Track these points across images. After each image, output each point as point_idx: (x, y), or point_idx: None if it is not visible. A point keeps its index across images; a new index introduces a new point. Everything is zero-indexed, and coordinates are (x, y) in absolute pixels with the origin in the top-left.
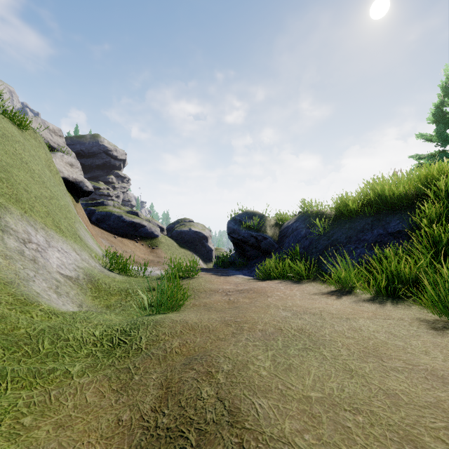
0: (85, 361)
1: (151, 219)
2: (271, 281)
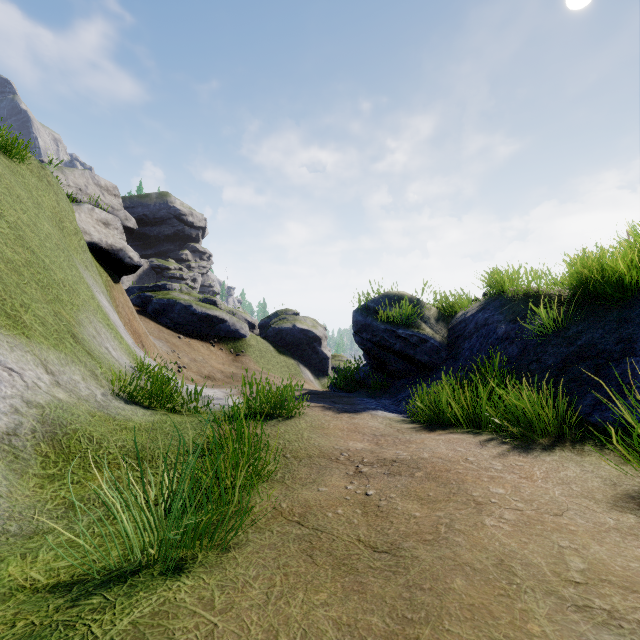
0: None
1: (236, 310)
2: (456, 437)
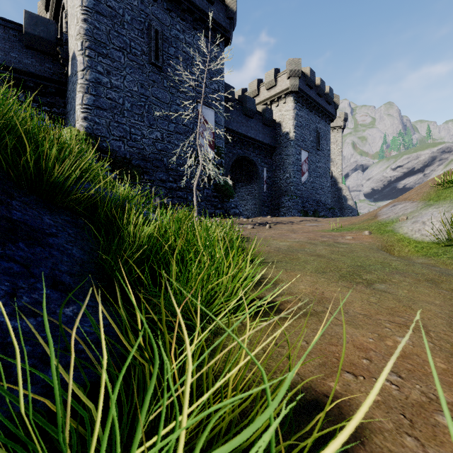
0: None
1: None
2: None
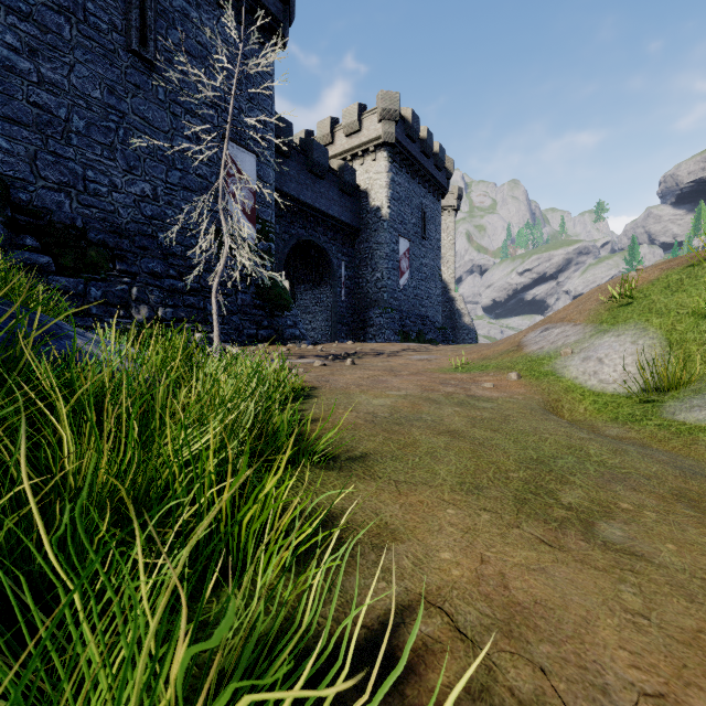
0: None
1: None
2: None
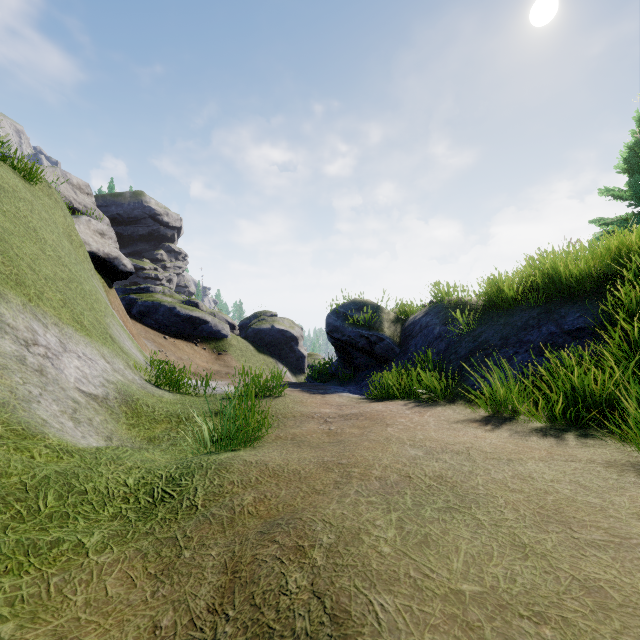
0: (109, 527)
1: (217, 312)
2: (391, 402)
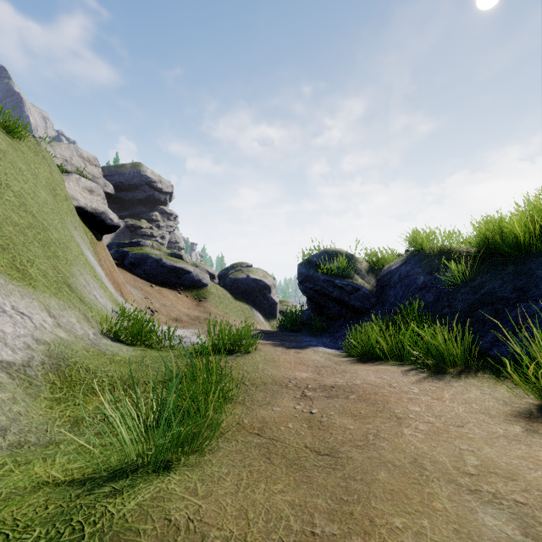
0: None
1: (199, 263)
2: (383, 368)
